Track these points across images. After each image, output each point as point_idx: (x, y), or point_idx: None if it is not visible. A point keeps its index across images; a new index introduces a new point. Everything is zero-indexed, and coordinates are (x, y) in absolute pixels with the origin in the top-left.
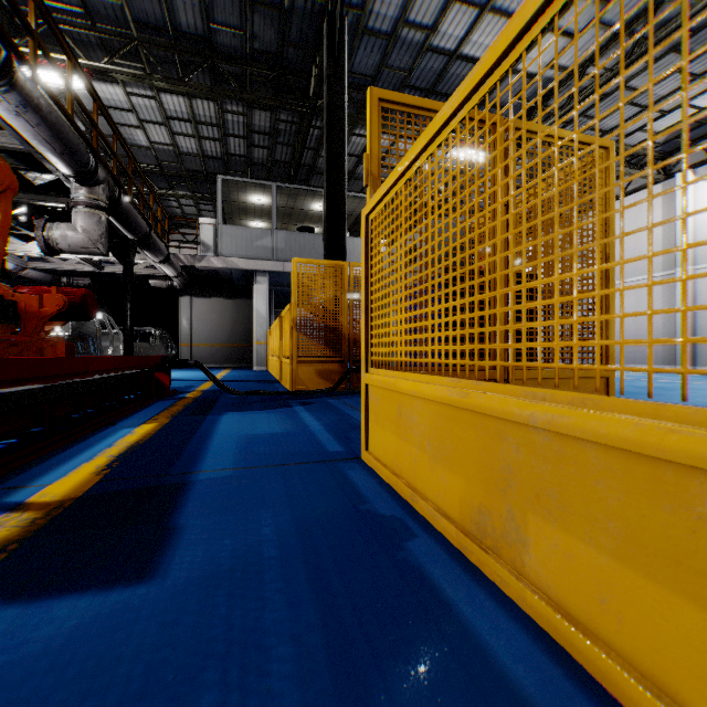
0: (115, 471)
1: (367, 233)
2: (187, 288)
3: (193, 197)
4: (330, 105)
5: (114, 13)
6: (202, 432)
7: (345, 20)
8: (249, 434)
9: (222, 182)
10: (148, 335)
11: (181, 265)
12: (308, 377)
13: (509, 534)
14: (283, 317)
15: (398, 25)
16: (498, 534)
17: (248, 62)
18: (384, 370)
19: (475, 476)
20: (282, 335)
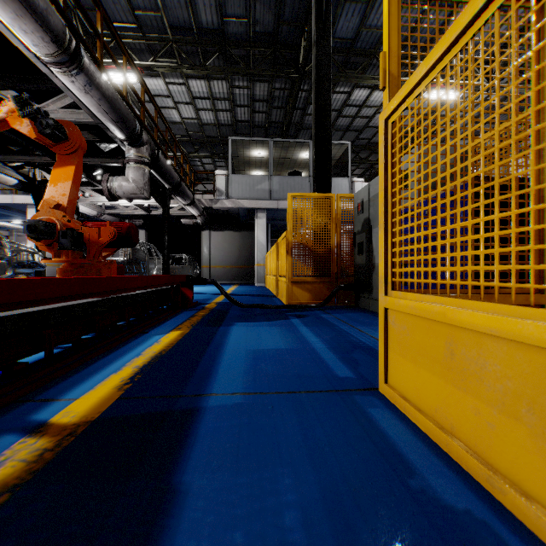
0: (135, 386)
1: (386, 139)
2: (207, 224)
3: (211, 156)
4: (318, 63)
5: (156, 23)
6: (215, 344)
7: None
8: (255, 349)
9: (232, 142)
10: (181, 259)
11: (203, 207)
12: (301, 293)
13: None
14: (279, 243)
15: None
16: None
17: (251, 44)
18: (418, 294)
19: None
20: (278, 258)
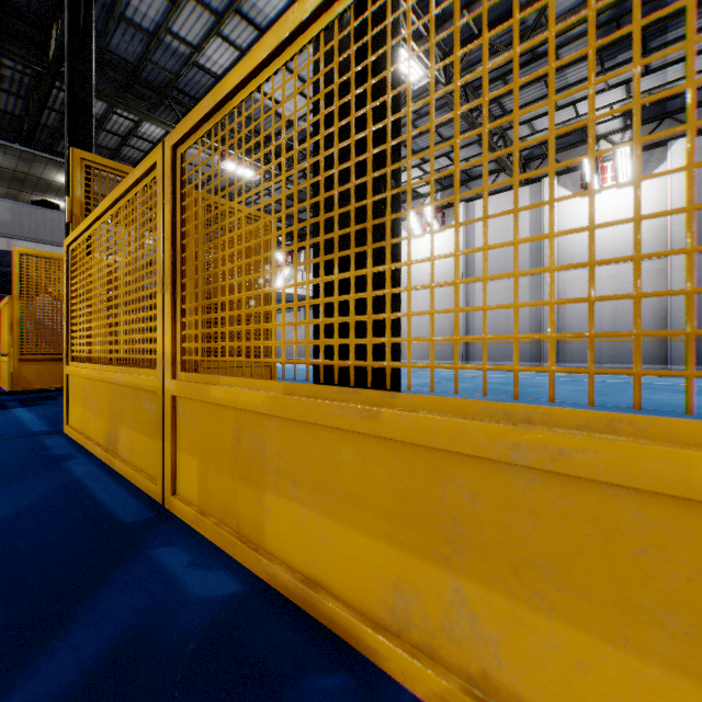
0: None
1: (68, 259)
2: None
3: None
4: (73, 86)
5: None
6: None
7: (93, 3)
8: None
9: None
10: None
11: None
12: (38, 376)
13: (115, 438)
14: (4, 309)
15: (160, 30)
16: (113, 441)
17: None
18: (77, 363)
19: (108, 416)
20: (2, 329)
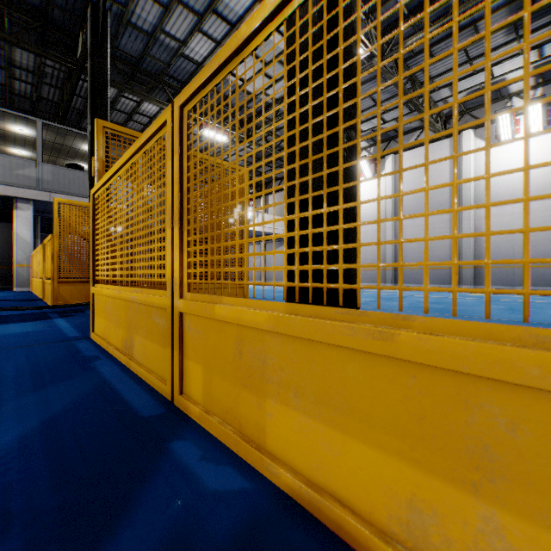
0: None
1: (93, 205)
2: None
3: None
4: (94, 76)
5: None
6: None
7: (108, 13)
8: (2, 334)
9: None
10: None
11: None
12: (70, 294)
13: (131, 345)
14: (46, 244)
15: (156, 30)
16: (129, 347)
17: (6, 4)
18: (100, 284)
19: (125, 327)
20: (45, 259)
